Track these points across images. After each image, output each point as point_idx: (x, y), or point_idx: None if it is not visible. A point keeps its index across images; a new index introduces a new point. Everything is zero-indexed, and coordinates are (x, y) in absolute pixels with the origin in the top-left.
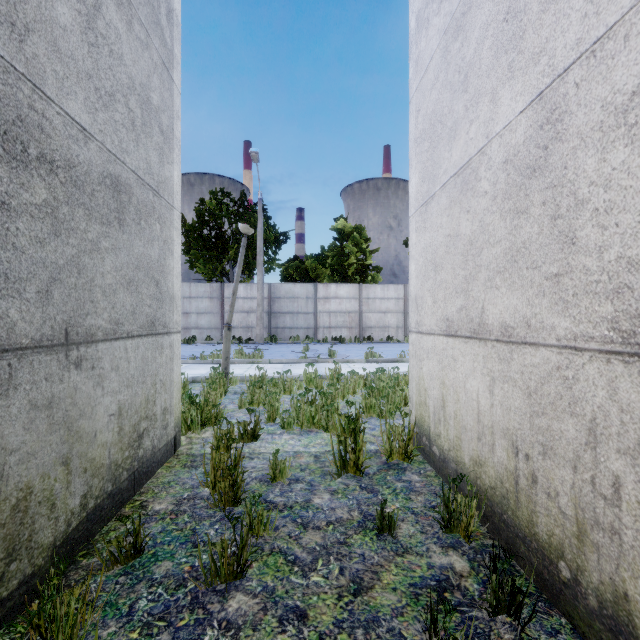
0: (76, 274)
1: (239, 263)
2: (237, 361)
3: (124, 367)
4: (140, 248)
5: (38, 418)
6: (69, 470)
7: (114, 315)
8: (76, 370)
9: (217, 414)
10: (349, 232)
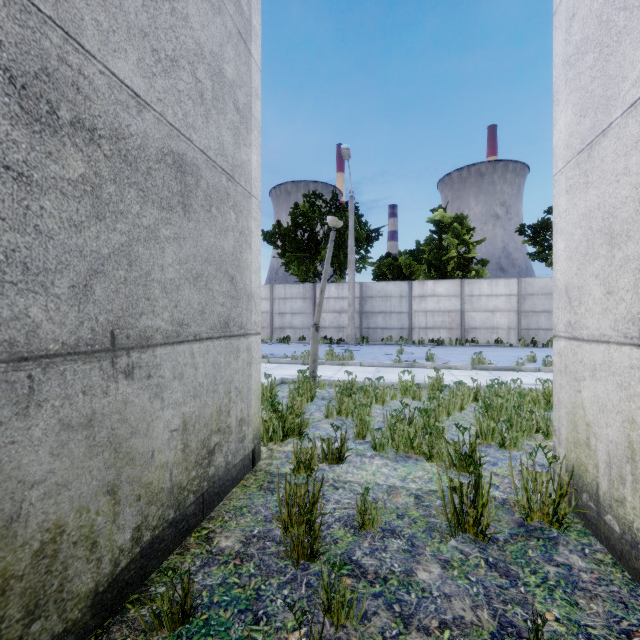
0: (126, 266)
1: (327, 259)
2: (327, 362)
3: (190, 374)
4: (210, 239)
5: (72, 440)
6: (116, 499)
7: (177, 315)
8: (126, 380)
9: (301, 424)
10: (448, 223)
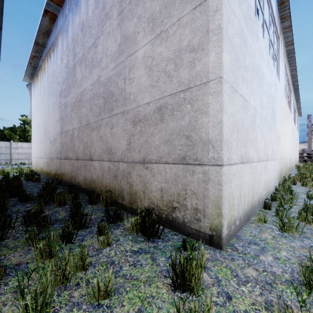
0: None
1: None
2: None
3: None
4: None
5: None
6: None
7: None
8: None
9: None
10: (28, 122)
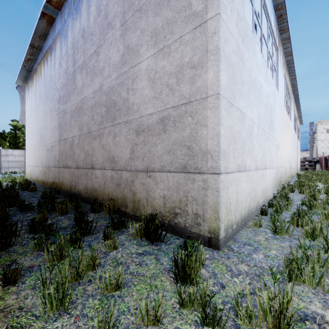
0: None
1: None
2: None
3: None
4: None
5: None
6: None
7: None
8: None
9: None
10: (20, 128)
